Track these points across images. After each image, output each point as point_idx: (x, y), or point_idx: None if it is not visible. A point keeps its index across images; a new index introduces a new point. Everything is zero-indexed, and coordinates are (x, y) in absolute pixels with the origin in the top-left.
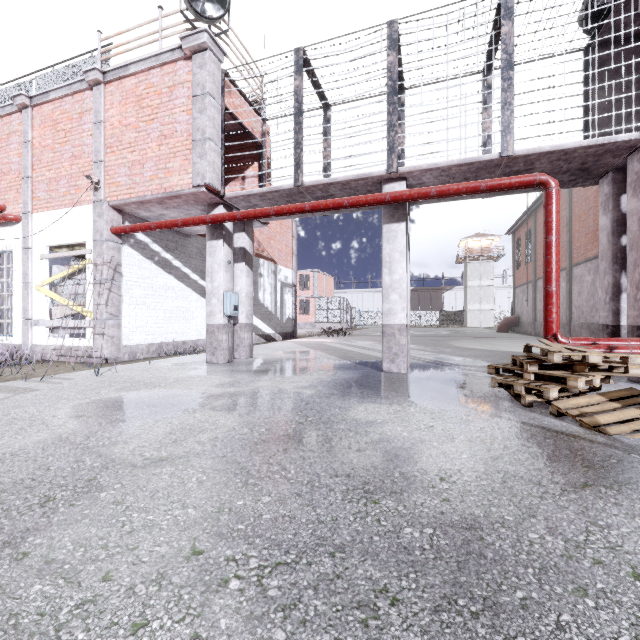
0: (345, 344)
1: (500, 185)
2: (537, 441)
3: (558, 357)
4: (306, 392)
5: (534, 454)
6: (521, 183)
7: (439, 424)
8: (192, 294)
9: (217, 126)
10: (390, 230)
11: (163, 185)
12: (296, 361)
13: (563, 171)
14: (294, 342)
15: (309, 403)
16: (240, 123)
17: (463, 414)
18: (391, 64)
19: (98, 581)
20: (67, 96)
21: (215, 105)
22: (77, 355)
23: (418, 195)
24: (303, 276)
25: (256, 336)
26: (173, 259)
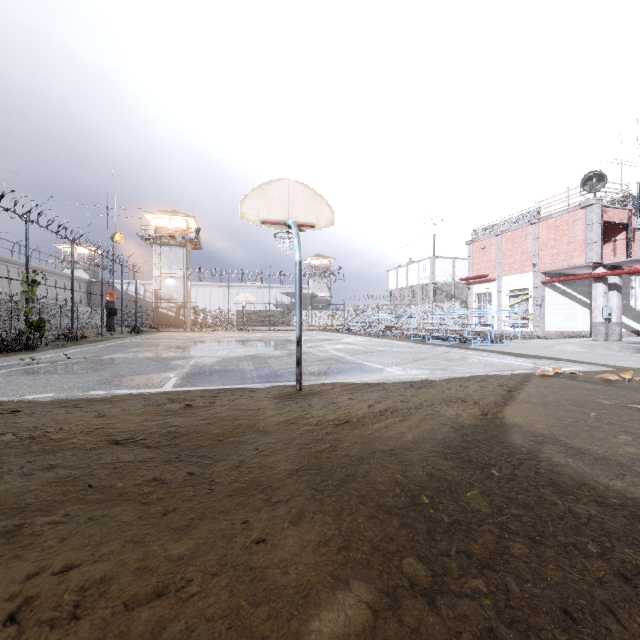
0: None
1: None
2: None
3: None
4: None
5: None
6: None
7: None
8: (577, 306)
9: (598, 234)
10: None
11: (569, 263)
12: None
13: None
14: None
15: None
16: (612, 222)
17: None
18: None
19: (591, 349)
20: (519, 228)
21: (597, 226)
22: (524, 335)
23: None
24: None
25: (627, 332)
26: (567, 289)
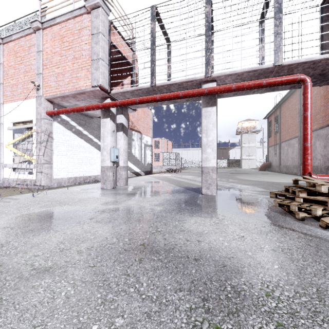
0: (179, 177)
1: (275, 82)
2: (323, 251)
3: (325, 188)
4: (157, 208)
5: (328, 264)
6: (288, 80)
7: (247, 234)
8: (94, 150)
9: (106, 52)
10: (206, 111)
11: (75, 86)
12: (152, 187)
13: (309, 75)
14: (151, 176)
15: (159, 217)
16: (120, 52)
17: (260, 226)
18: (207, 12)
19: None
20: (22, 37)
21: (105, 40)
22: (27, 184)
23: (224, 89)
24: (156, 141)
25: (130, 173)
26: (83, 130)
